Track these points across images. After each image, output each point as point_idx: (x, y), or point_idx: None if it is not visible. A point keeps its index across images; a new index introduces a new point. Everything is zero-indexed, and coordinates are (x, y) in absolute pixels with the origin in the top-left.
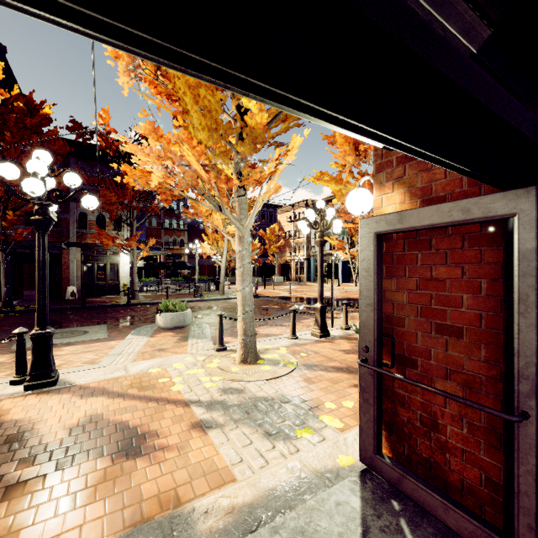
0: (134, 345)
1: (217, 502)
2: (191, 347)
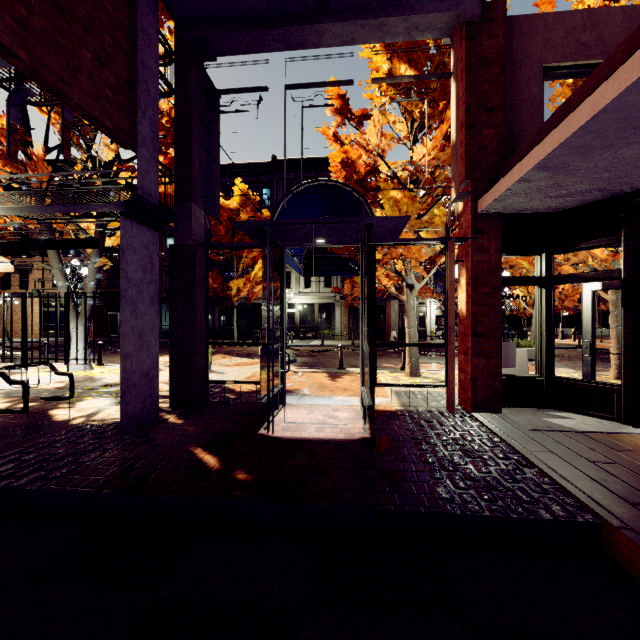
0: None
1: None
2: (557, 370)
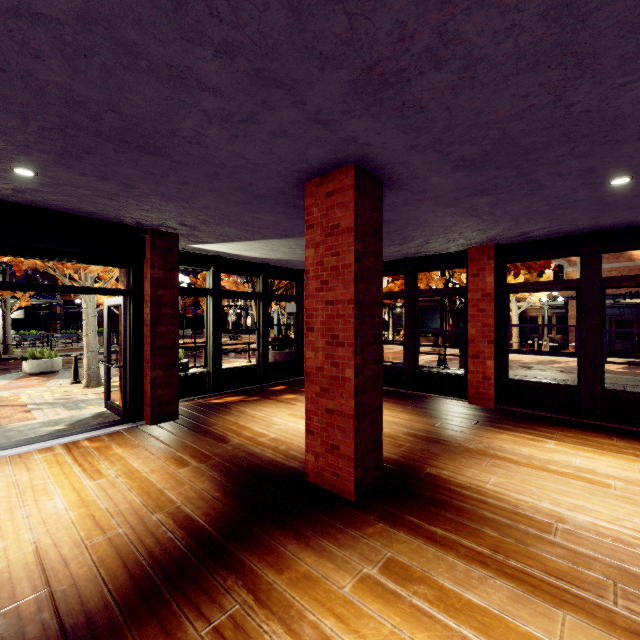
0: None
1: (21, 423)
2: (50, 383)
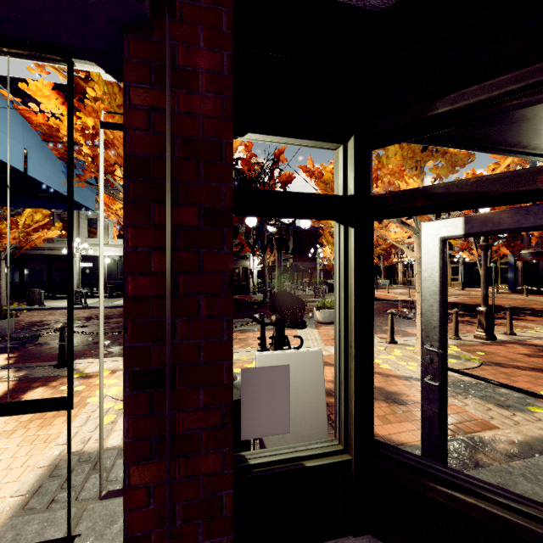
0: (310, 334)
1: (495, 436)
2: None
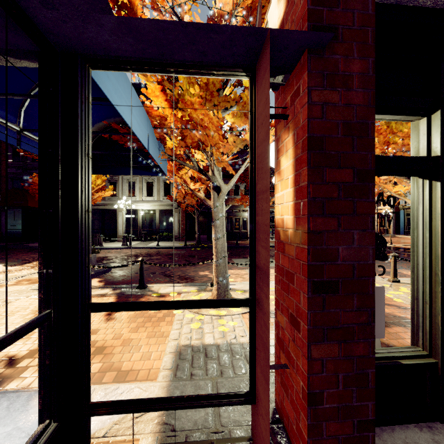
0: None
1: None
2: None
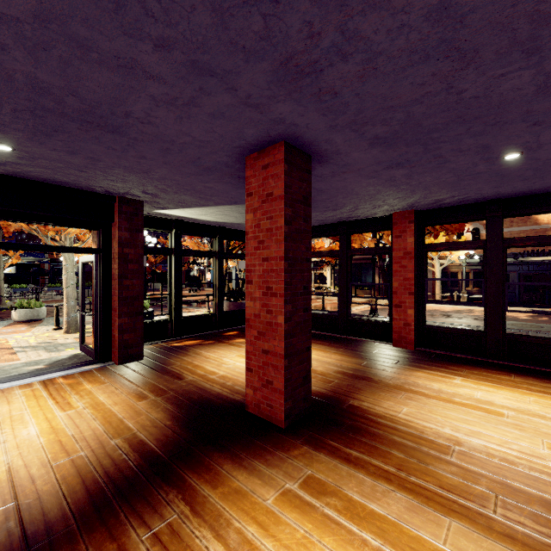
0: None
1: (7, 364)
2: (35, 330)
